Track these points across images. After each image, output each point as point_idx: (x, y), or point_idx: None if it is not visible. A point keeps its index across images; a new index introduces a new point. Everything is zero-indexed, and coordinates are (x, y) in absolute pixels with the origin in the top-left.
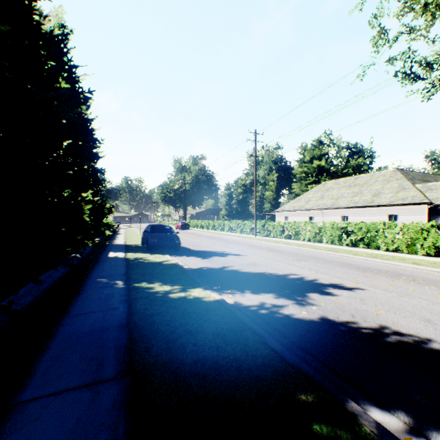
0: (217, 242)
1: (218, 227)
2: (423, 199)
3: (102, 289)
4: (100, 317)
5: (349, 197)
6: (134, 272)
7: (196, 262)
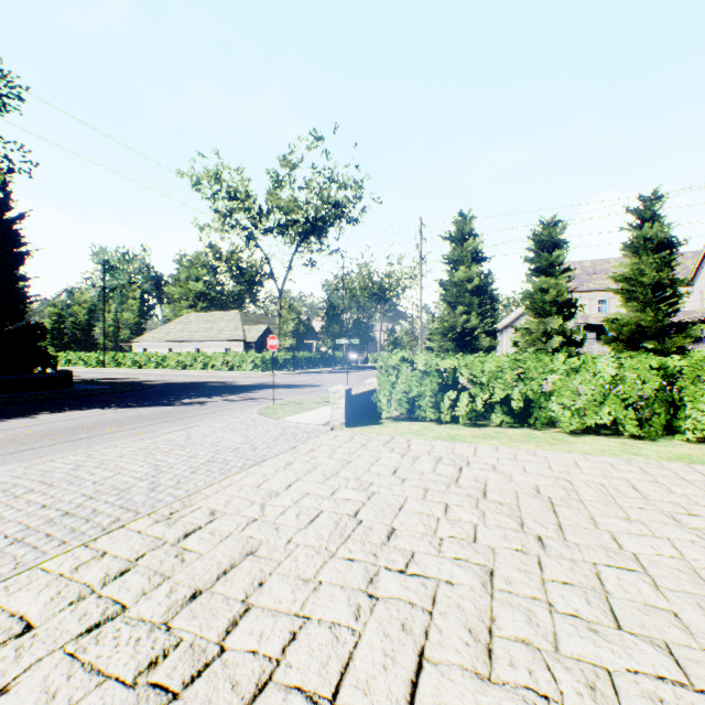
0: None
1: None
2: (243, 337)
3: None
4: None
5: (204, 332)
6: None
7: None
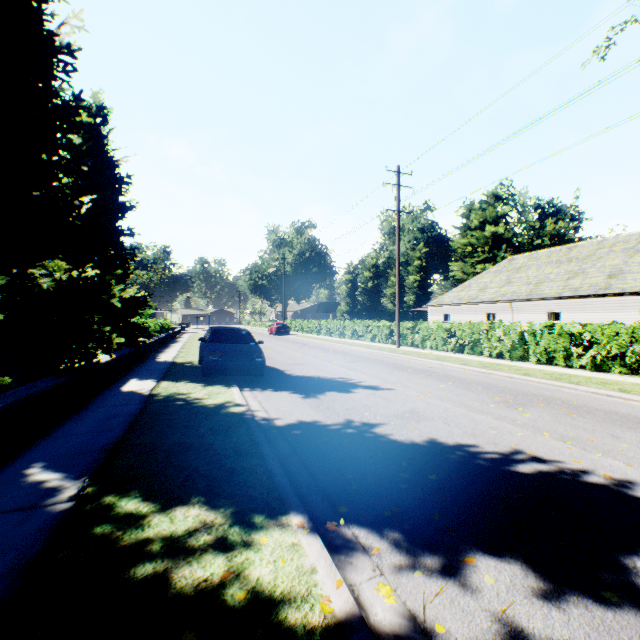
0: (334, 358)
1: (335, 332)
2: None
3: None
4: None
5: (561, 280)
6: (135, 443)
7: (289, 406)
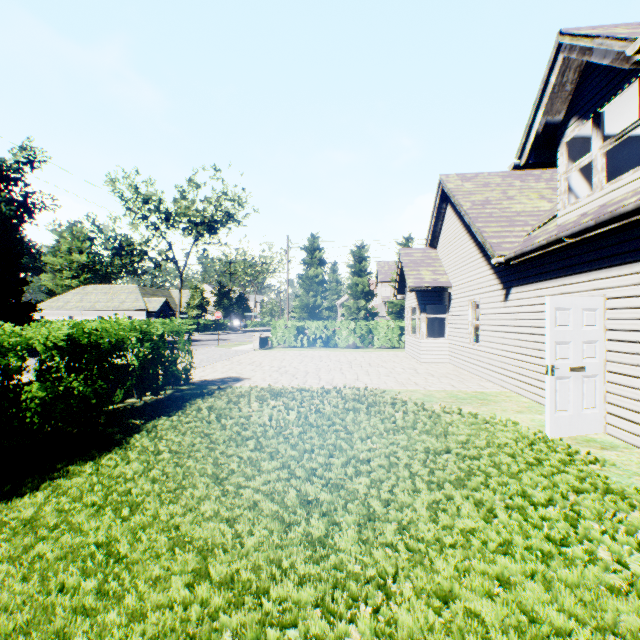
0: None
1: None
2: (145, 307)
3: None
4: None
5: (105, 302)
6: None
7: None
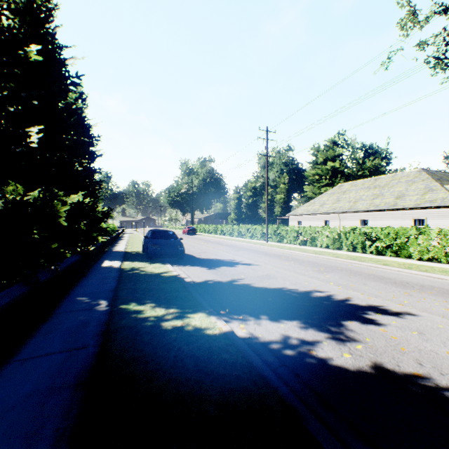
0: (225, 248)
1: (227, 232)
2: None
3: (77, 312)
4: (56, 365)
5: (369, 200)
6: (125, 288)
7: (200, 273)
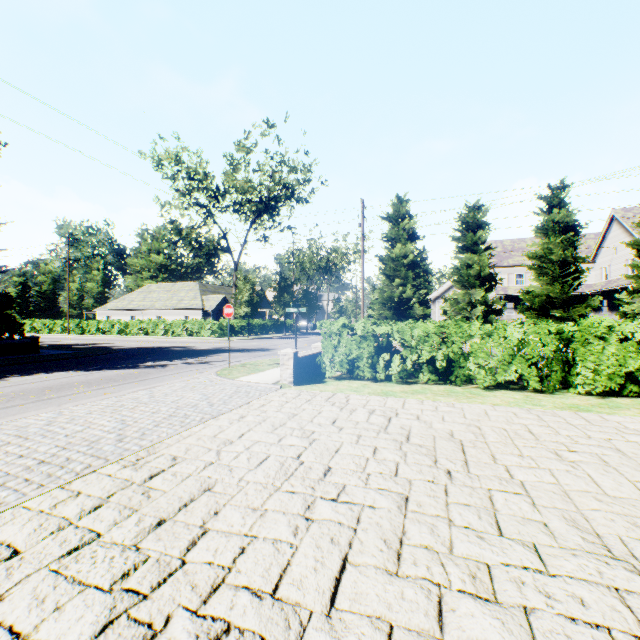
0: None
1: None
2: (201, 306)
3: None
4: None
5: (165, 301)
6: None
7: None
